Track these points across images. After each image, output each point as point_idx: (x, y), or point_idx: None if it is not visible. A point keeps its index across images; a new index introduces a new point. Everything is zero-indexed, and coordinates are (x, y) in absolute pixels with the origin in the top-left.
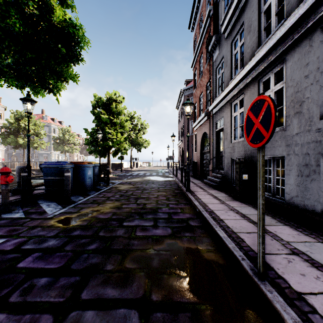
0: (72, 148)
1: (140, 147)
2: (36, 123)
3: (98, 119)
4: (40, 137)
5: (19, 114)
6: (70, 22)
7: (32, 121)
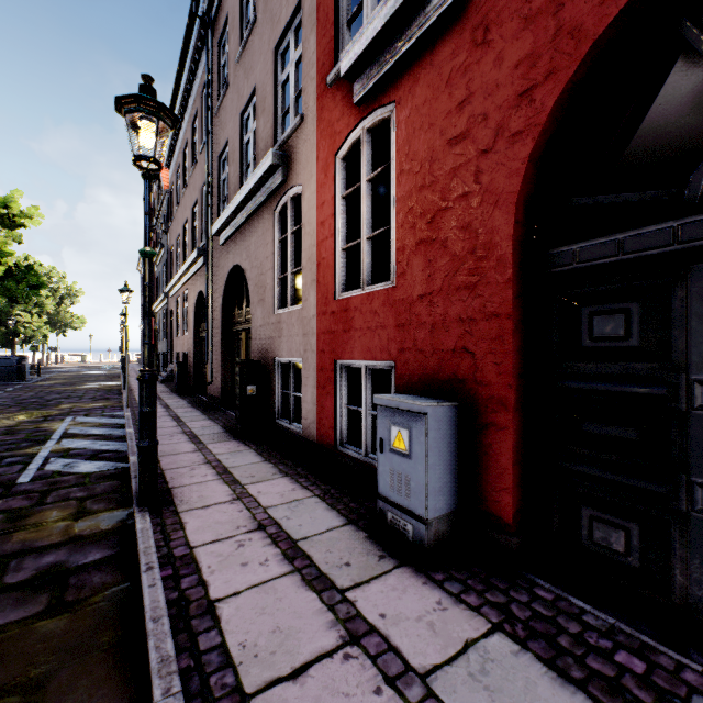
0: None
1: (65, 328)
2: None
3: None
4: None
5: None
6: (40, 282)
7: None
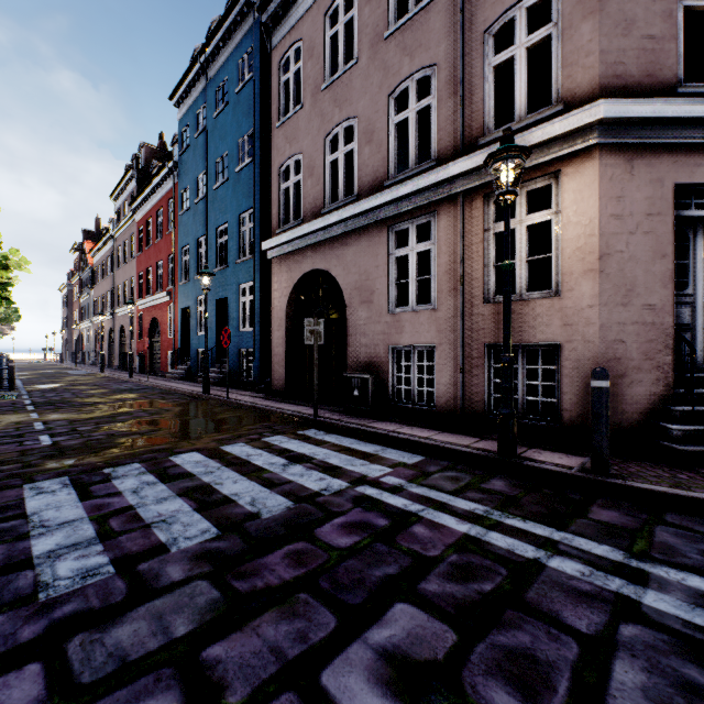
0: None
1: None
2: None
3: None
4: None
5: None
6: (19, 315)
7: None
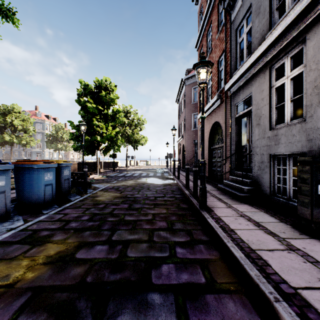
0: (66, 146)
1: (137, 144)
2: (24, 118)
3: (84, 110)
4: (29, 133)
5: (6, 108)
6: None
7: (20, 116)
